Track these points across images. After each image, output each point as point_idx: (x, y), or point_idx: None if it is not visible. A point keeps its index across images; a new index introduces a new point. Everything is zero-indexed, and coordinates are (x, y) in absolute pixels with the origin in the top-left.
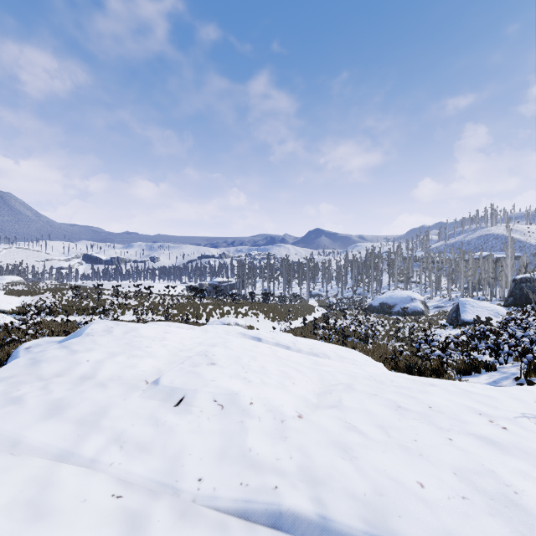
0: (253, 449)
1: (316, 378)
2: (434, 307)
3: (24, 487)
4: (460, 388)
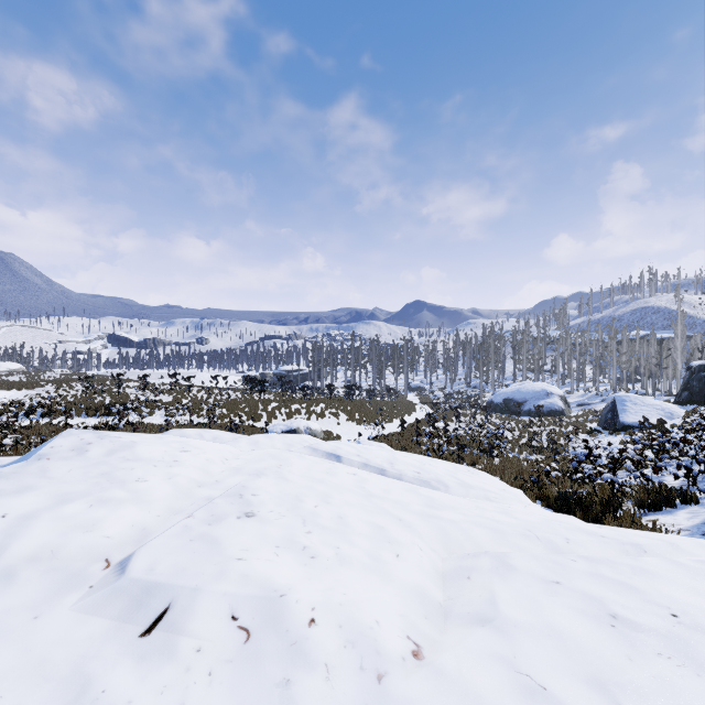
0: None
1: (435, 538)
2: (576, 405)
3: None
4: (700, 559)
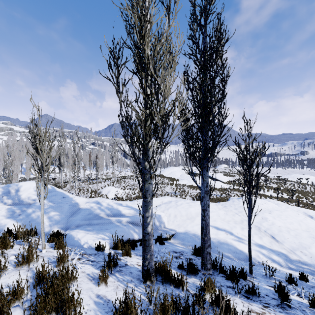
0: (262, 224)
1: (304, 228)
2: None
3: (232, 214)
4: None
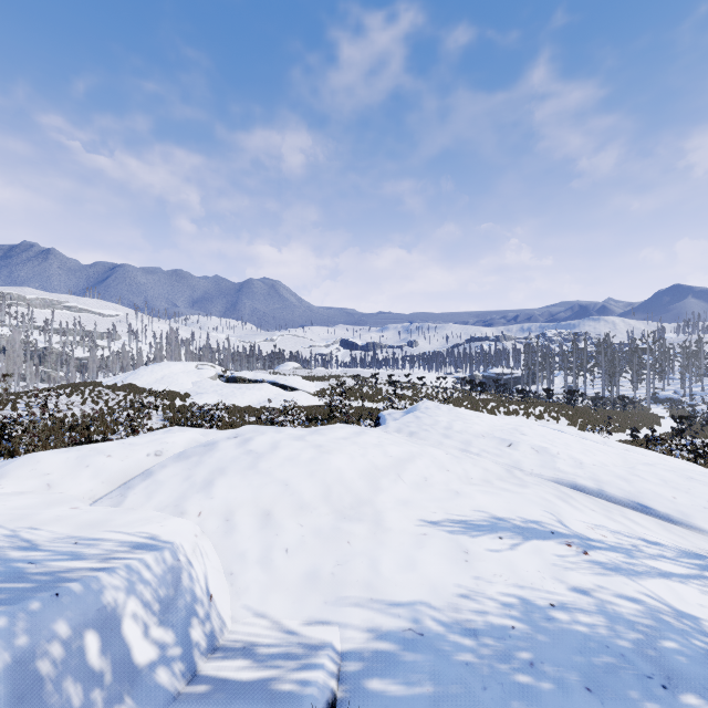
0: (560, 468)
1: (618, 459)
2: None
3: (459, 453)
4: None
